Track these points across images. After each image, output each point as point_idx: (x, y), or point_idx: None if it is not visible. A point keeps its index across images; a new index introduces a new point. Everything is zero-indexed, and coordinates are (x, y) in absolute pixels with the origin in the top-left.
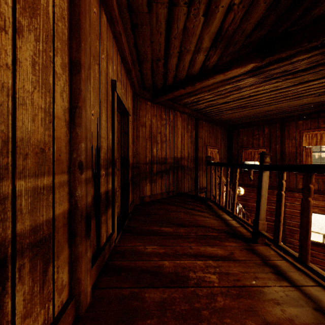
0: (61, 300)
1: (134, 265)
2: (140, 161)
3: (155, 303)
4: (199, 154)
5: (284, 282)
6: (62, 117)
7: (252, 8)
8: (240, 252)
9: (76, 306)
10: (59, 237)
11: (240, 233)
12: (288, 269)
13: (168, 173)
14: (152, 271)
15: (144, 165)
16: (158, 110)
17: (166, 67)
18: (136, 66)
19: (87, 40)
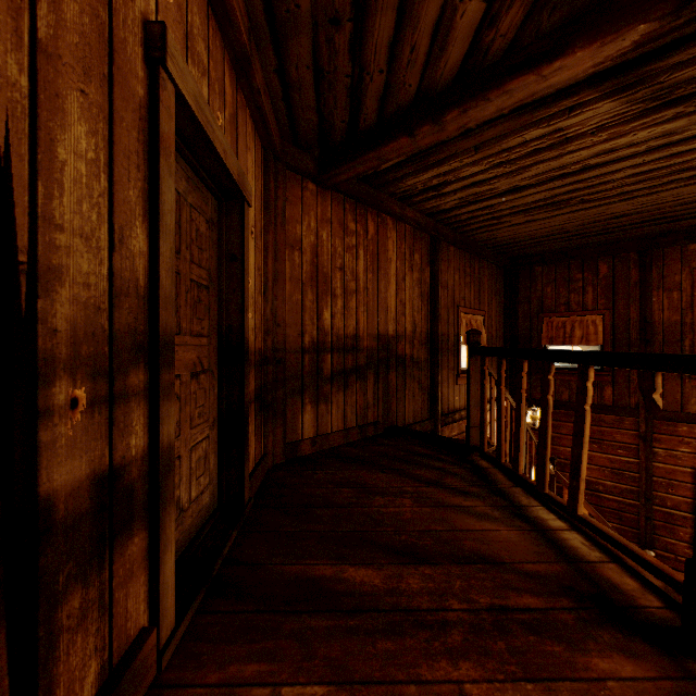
0: None
1: None
2: (287, 345)
3: None
4: (441, 326)
5: None
6: None
7: None
8: None
9: None
10: None
11: (623, 596)
12: None
13: (362, 376)
14: None
15: (299, 356)
16: (335, 209)
17: (360, 54)
18: (266, 50)
19: None
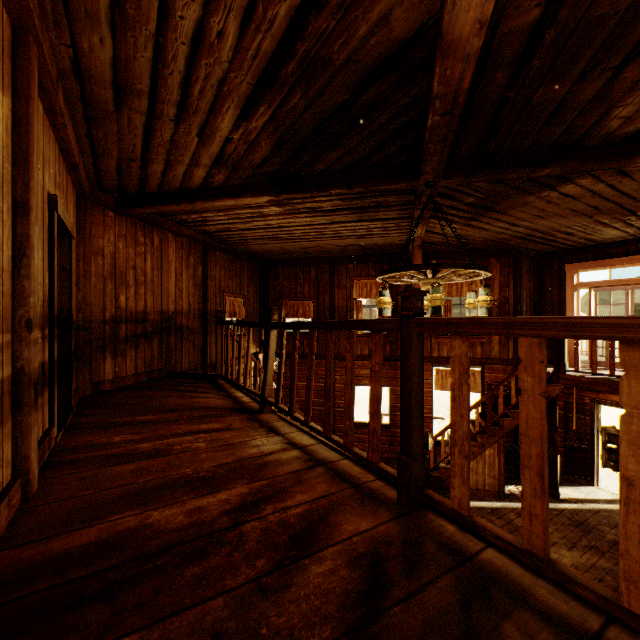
0: (7, 476)
1: (97, 455)
2: (93, 318)
3: (129, 471)
4: (211, 305)
5: (272, 434)
6: (7, 269)
7: (255, 147)
8: (241, 423)
9: (23, 488)
10: (6, 404)
11: (250, 407)
12: (282, 426)
13: (150, 339)
14: (123, 454)
15: (102, 325)
16: (129, 228)
17: (146, 171)
18: (88, 158)
19: (35, 175)
